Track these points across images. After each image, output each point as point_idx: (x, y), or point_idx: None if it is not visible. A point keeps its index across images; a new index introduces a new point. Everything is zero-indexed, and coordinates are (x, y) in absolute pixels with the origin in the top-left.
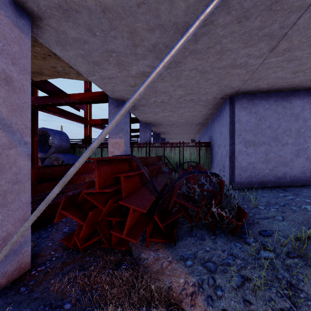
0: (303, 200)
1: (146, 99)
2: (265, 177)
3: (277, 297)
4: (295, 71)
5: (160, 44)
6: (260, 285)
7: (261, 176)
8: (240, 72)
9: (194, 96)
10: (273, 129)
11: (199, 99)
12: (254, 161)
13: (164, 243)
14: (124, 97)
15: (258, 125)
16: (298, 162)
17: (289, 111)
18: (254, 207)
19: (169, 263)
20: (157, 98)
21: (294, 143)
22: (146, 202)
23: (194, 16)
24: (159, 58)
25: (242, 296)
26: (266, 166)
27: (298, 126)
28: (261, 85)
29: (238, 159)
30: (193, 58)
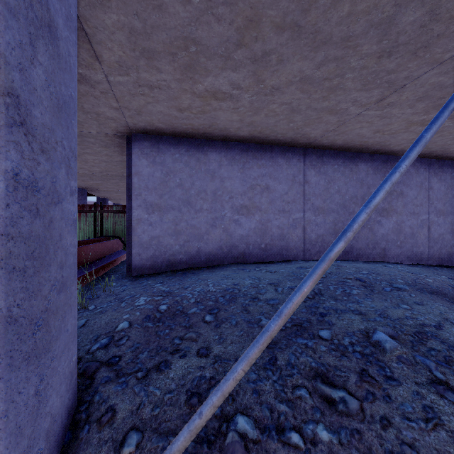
0: (159, 288)
1: None
2: (175, 256)
3: None
4: (178, 108)
5: None
6: None
7: (169, 255)
8: (91, 90)
9: None
10: (185, 190)
11: (79, 132)
12: (160, 234)
13: None
14: None
15: (165, 182)
16: (215, 234)
17: (205, 166)
18: (82, 307)
19: None
20: None
21: (210, 209)
22: None
23: None
24: None
25: None
26: (176, 241)
27: (215, 186)
28: (154, 122)
29: (137, 231)
30: None
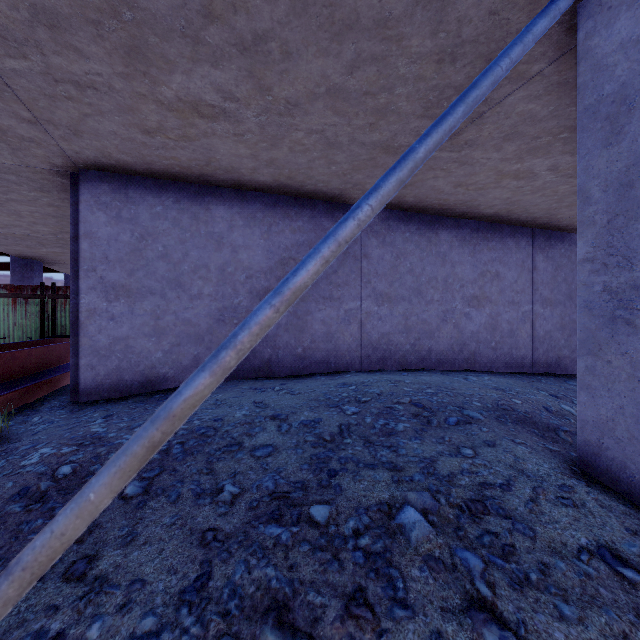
0: (90, 429)
1: None
2: (155, 368)
3: None
4: (143, 128)
5: None
6: None
7: (146, 367)
8: None
9: None
10: (172, 263)
11: None
12: (130, 334)
13: None
14: None
15: (139, 250)
16: (223, 333)
17: (206, 227)
18: None
19: None
20: None
21: (215, 295)
22: None
23: None
24: None
25: None
26: (157, 345)
27: (223, 259)
28: (111, 151)
29: (89, 330)
30: None
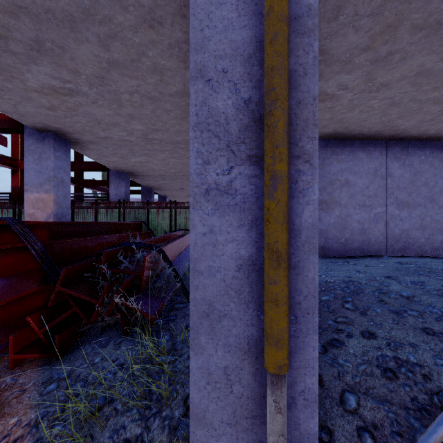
0: None
1: (91, 133)
2: None
3: (132, 422)
4: None
5: (47, 41)
6: (121, 407)
7: None
8: None
9: (165, 134)
10: None
11: (176, 139)
12: None
13: (45, 358)
14: (50, 127)
15: None
16: None
17: None
18: None
19: (21, 393)
20: (108, 133)
21: None
22: (5, 296)
23: (72, 2)
24: (62, 66)
25: (88, 430)
26: None
27: None
28: None
29: None
30: (120, 74)
